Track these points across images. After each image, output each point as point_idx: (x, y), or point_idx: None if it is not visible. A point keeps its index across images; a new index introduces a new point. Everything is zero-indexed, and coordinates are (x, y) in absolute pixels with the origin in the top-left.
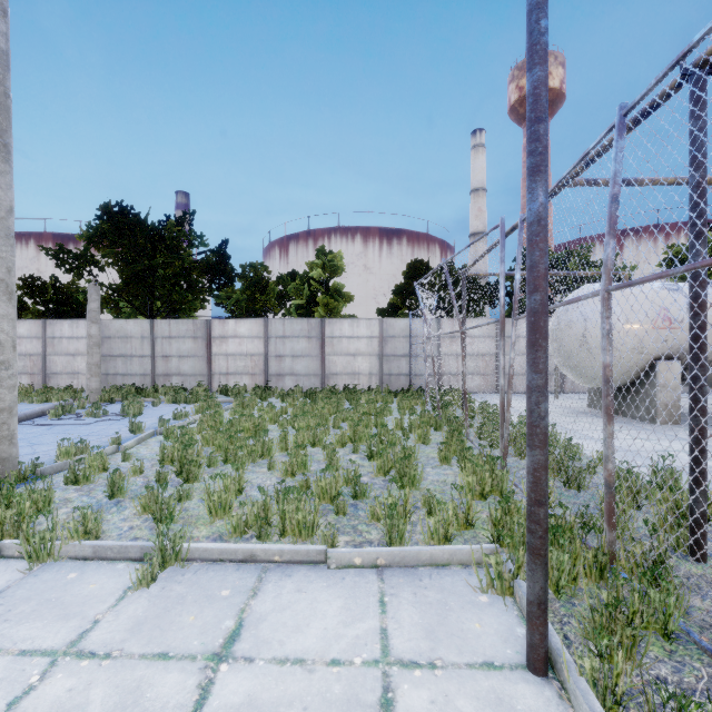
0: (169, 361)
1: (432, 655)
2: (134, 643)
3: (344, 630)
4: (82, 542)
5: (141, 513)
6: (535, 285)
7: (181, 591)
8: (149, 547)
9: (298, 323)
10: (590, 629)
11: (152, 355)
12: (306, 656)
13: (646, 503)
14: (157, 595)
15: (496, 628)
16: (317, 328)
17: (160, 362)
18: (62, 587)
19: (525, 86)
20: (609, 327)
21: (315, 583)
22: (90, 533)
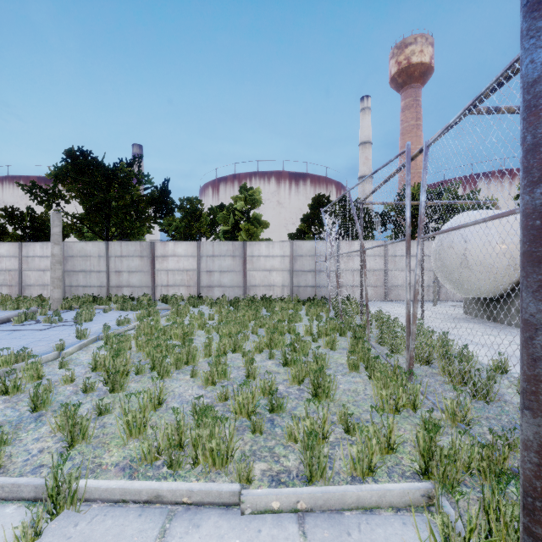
0: (121, 275)
1: None
2: None
3: None
4: None
5: (57, 431)
6: None
7: None
8: (44, 486)
9: (225, 244)
10: None
11: (107, 270)
12: None
13: None
14: None
15: None
16: (240, 249)
17: (114, 276)
18: None
19: (403, 61)
20: None
21: (226, 539)
22: None
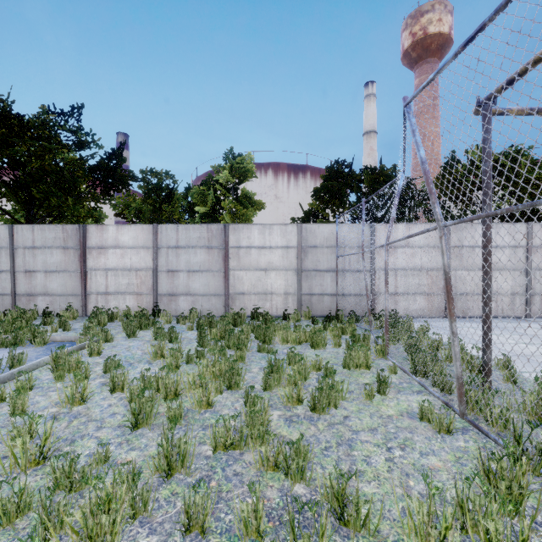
0: (33, 277)
1: None
2: None
3: None
4: None
5: None
6: None
7: None
8: None
9: (195, 229)
10: None
11: (12, 270)
12: None
13: None
14: None
15: None
16: (219, 236)
17: (22, 278)
18: None
19: (418, 32)
20: None
21: None
22: None
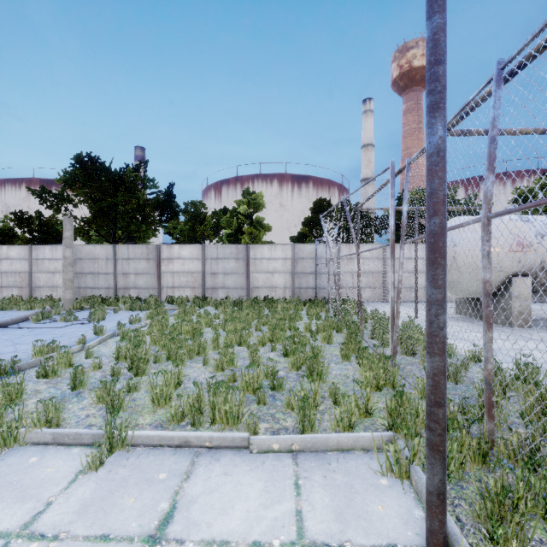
0: (128, 277)
1: (342, 537)
2: (79, 525)
3: (264, 512)
4: (44, 430)
5: (97, 403)
6: (435, 209)
7: (125, 474)
8: (100, 435)
9: (228, 247)
10: (482, 515)
11: (115, 273)
12: (230, 539)
13: (512, 394)
14: (104, 478)
15: (397, 510)
16: (243, 252)
17: (121, 278)
18: (23, 471)
19: (404, 64)
20: (488, 249)
21: (239, 467)
22: (51, 422)
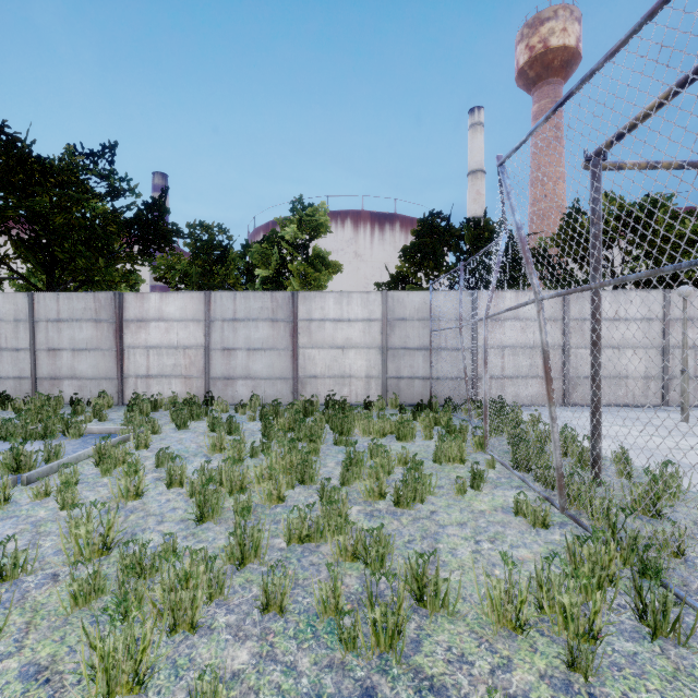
0: (58, 356)
1: None
2: None
3: None
4: None
5: None
6: None
7: None
8: None
9: (257, 298)
10: None
11: (32, 347)
12: None
13: None
14: None
15: None
16: (286, 306)
17: (44, 358)
18: None
19: (537, 44)
20: None
21: None
22: None
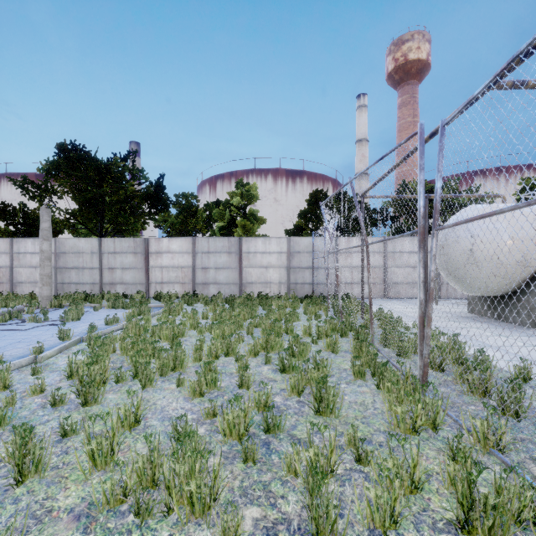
0: (114, 272)
1: None
2: None
3: None
4: None
5: (8, 459)
6: None
7: None
8: None
9: (220, 241)
10: None
11: (100, 267)
12: None
13: None
14: None
15: None
16: (236, 245)
17: (107, 273)
18: None
19: (400, 58)
20: None
21: None
22: None
